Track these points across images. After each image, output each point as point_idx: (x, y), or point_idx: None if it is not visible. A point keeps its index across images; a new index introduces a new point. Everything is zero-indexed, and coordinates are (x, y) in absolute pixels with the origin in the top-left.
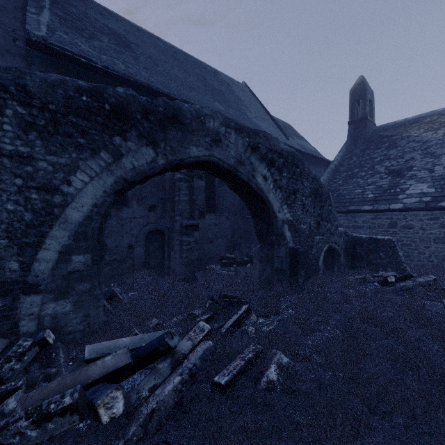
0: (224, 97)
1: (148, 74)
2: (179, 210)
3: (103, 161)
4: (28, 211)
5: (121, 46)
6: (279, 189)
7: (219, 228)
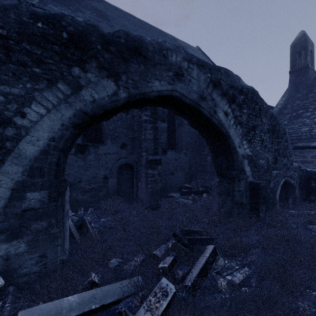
0: None
1: None
2: (145, 147)
3: (61, 93)
4: None
5: (100, 17)
6: (239, 125)
7: (178, 162)
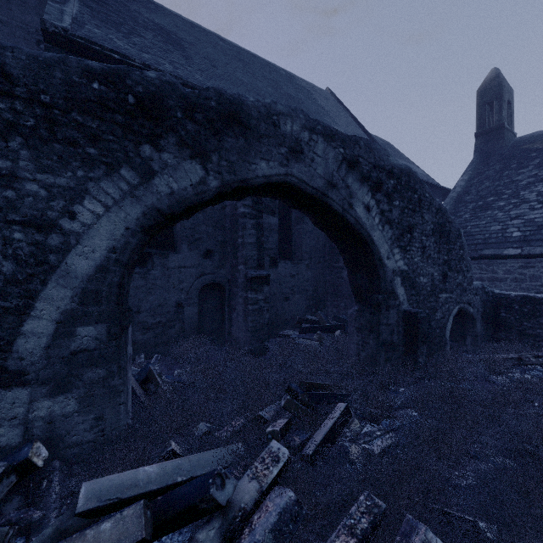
0: (303, 107)
1: (203, 77)
2: (243, 256)
3: (126, 182)
4: (7, 258)
5: (169, 43)
6: (388, 224)
7: (297, 280)
